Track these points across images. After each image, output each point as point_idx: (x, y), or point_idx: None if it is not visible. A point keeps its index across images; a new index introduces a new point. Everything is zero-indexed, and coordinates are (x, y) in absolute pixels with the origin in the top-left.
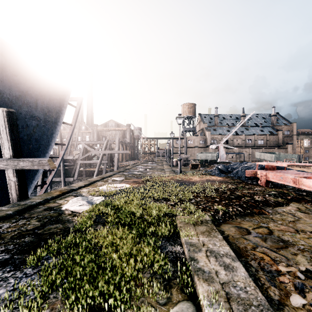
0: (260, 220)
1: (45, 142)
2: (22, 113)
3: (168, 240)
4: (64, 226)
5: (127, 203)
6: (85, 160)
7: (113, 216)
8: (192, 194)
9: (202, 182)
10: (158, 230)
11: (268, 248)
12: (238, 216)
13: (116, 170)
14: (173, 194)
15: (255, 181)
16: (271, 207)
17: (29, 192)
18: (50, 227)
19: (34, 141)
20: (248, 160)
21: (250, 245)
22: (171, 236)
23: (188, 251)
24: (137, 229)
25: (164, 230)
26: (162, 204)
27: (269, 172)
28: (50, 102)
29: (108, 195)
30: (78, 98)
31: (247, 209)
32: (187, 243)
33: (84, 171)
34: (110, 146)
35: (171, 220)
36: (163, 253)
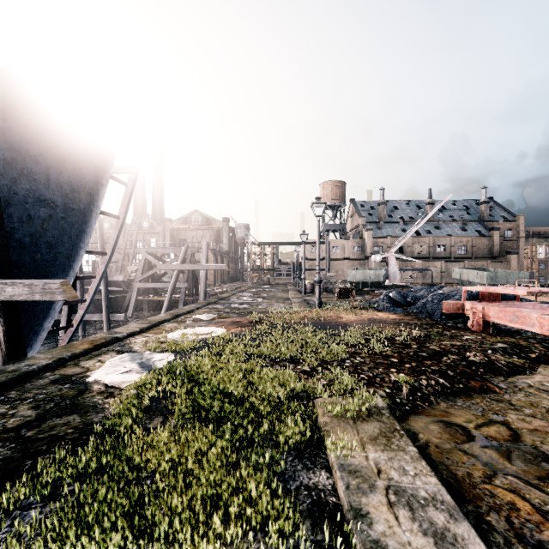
0: (487, 406)
1: (67, 248)
2: (18, 194)
3: (301, 455)
4: (83, 421)
5: (218, 368)
6: (147, 281)
7: (188, 397)
8: (345, 348)
9: (360, 323)
10: (279, 434)
11: (519, 477)
12: (440, 397)
13: (202, 300)
14: (309, 349)
15: (460, 322)
16: (502, 377)
17: (38, 343)
18: (54, 424)
19: (45, 247)
20: (439, 282)
21: (479, 469)
22: (306, 446)
23: (347, 491)
24: (235, 429)
25: (291, 433)
26: (286, 369)
27: (490, 305)
28: (76, 173)
29: (182, 350)
30: (131, 167)
31: (458, 381)
32: (343, 466)
33: (145, 302)
34: (193, 256)
35: (305, 409)
36: (289, 496)
